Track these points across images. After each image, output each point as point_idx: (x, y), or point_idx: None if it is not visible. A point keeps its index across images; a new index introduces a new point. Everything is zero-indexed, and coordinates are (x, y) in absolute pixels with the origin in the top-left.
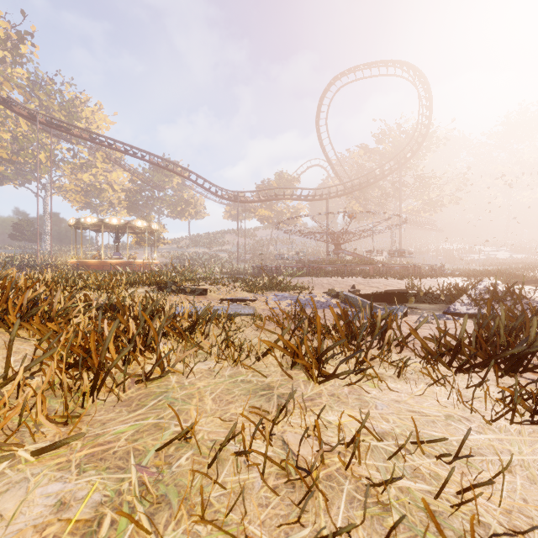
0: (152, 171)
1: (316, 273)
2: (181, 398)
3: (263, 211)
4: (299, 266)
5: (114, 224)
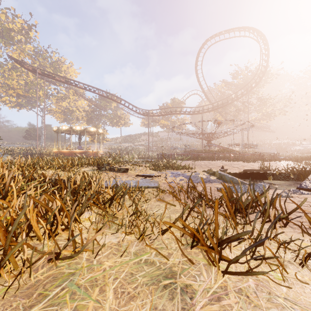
0: (100, 99)
1: (196, 158)
2: (84, 285)
3: (163, 121)
4: (185, 153)
5: (78, 129)
